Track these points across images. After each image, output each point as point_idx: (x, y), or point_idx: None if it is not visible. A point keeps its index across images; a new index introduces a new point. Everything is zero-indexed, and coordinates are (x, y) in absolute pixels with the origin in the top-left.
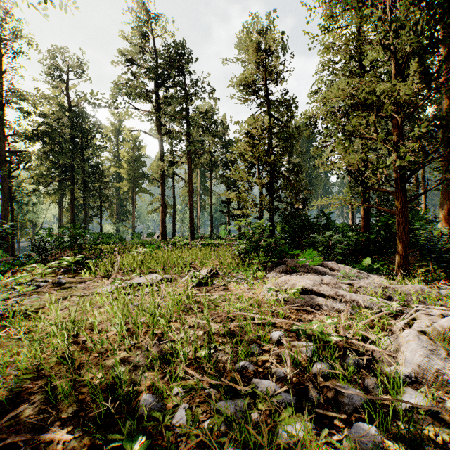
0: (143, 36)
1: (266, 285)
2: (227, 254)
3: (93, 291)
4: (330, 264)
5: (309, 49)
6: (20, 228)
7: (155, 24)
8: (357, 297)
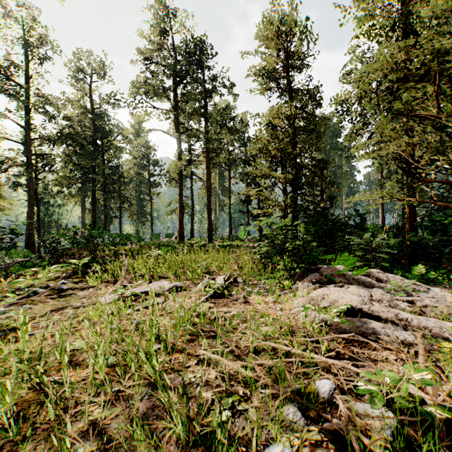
0: (160, 33)
1: (297, 299)
2: (247, 257)
3: (93, 301)
4: (374, 272)
5: (341, 25)
6: (47, 229)
7: (173, 20)
8: (427, 323)
